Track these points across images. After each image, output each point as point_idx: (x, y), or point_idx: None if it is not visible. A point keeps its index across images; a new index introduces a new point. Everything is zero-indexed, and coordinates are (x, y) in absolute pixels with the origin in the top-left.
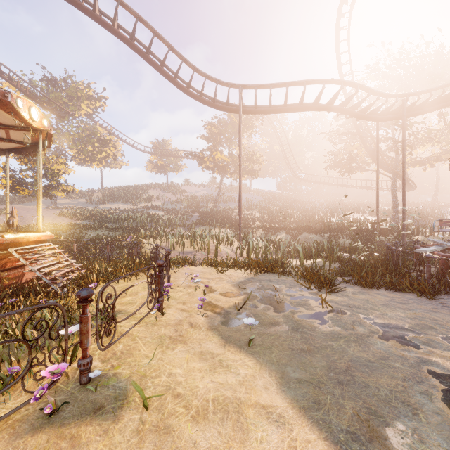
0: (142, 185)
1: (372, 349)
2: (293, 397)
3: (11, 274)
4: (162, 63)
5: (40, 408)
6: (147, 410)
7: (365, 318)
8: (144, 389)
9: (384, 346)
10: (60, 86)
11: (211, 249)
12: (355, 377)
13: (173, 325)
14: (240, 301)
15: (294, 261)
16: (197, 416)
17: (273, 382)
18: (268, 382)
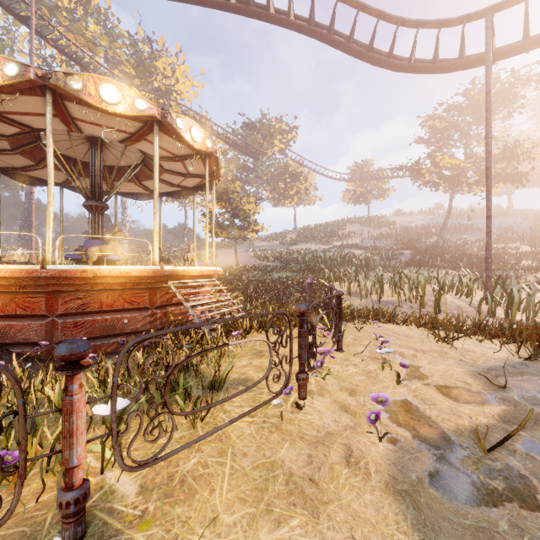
0: (338, 221)
1: None
2: None
3: (177, 310)
4: (349, 38)
5: None
6: None
7: None
8: None
9: None
10: (255, 128)
11: (429, 299)
12: None
13: (309, 442)
14: (492, 419)
15: None
16: None
17: None
18: None
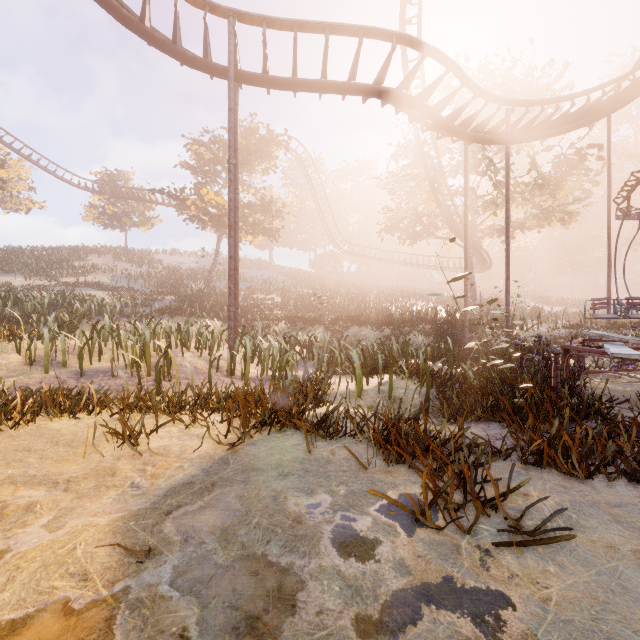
0: (77, 248)
1: None
2: None
3: None
4: None
5: None
6: None
7: None
8: None
9: None
10: None
11: (162, 361)
12: None
13: None
14: None
15: (343, 381)
16: None
17: None
18: None
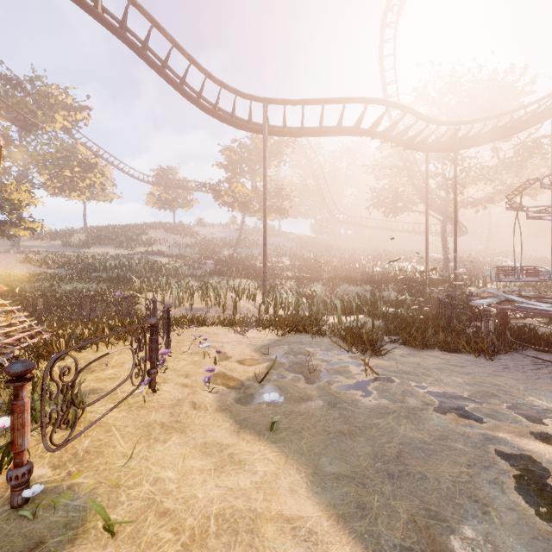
0: (140, 225)
1: (427, 427)
2: (329, 501)
3: None
4: (163, 64)
5: None
6: (114, 542)
7: (418, 387)
8: (113, 507)
9: (442, 422)
10: (24, 88)
11: (229, 304)
12: (409, 466)
13: (168, 407)
14: (263, 370)
15: (332, 318)
16: (192, 543)
17: (303, 481)
18: (295, 482)
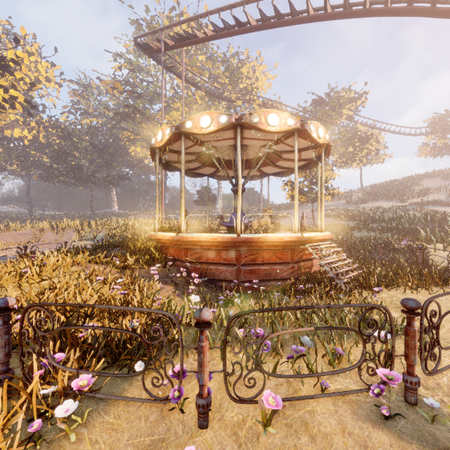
0: (411, 177)
1: None
2: None
3: (305, 264)
4: None
5: (374, 404)
6: None
7: None
8: None
9: None
10: (324, 102)
11: None
12: None
13: None
14: None
15: None
16: None
17: None
18: None
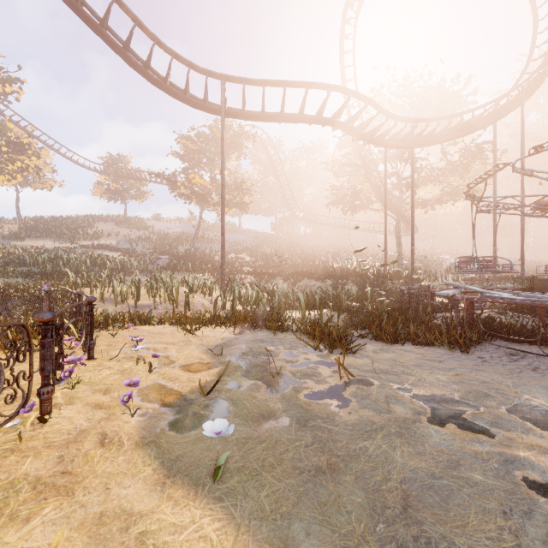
0: (87, 217)
1: (429, 447)
2: None
3: None
4: (102, 21)
5: None
6: None
7: (401, 389)
8: None
9: (444, 438)
10: None
11: (181, 300)
12: (425, 524)
13: (59, 446)
14: (213, 377)
15: (294, 313)
16: None
17: None
18: None
